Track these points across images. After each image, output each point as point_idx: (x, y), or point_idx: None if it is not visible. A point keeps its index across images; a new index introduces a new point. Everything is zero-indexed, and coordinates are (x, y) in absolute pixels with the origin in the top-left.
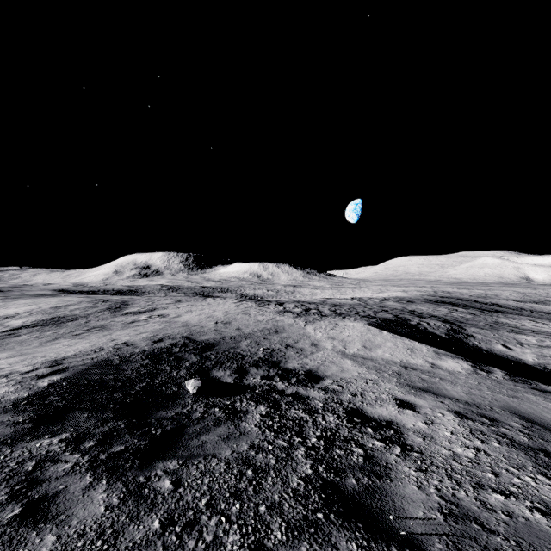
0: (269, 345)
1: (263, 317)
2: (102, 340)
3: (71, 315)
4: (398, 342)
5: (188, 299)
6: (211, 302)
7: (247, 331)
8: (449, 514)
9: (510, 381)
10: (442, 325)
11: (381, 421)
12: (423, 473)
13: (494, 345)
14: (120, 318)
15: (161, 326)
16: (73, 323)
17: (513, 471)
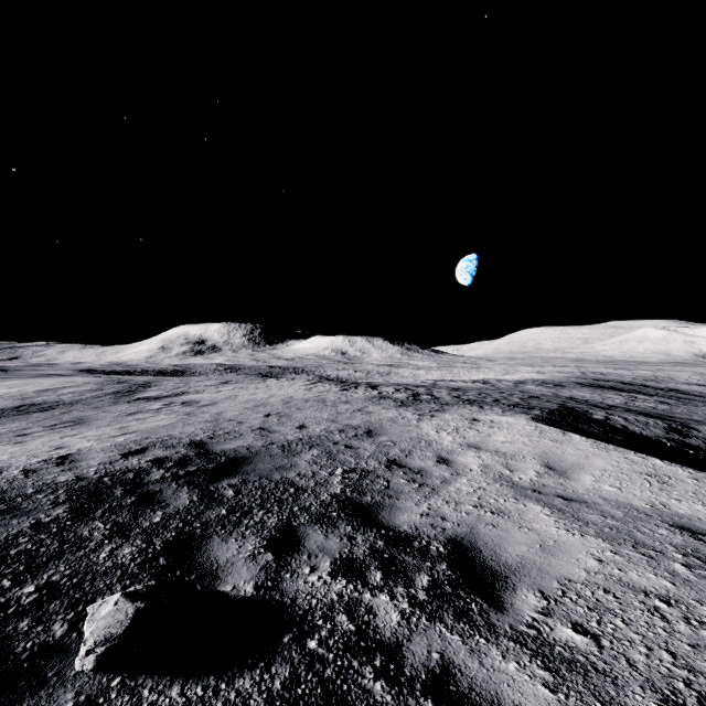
0: (356, 462)
1: (347, 406)
2: (40, 448)
3: (51, 402)
4: (614, 457)
5: (241, 379)
6: (271, 384)
7: (316, 432)
8: None
9: None
10: (649, 420)
11: None
12: None
13: None
14: (120, 406)
15: (170, 421)
16: (42, 414)
17: None
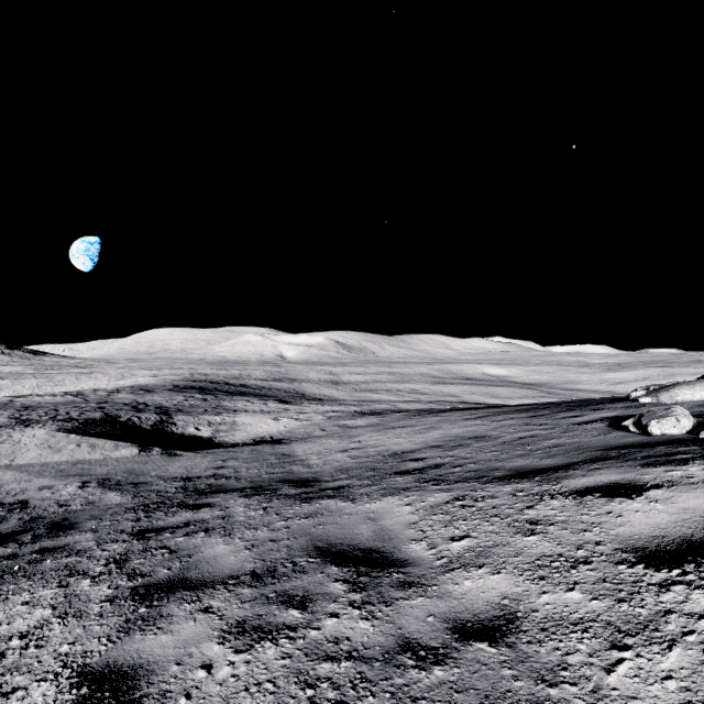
0: None
1: None
2: None
3: None
4: (83, 443)
5: None
6: None
7: None
8: (29, 521)
9: (160, 455)
10: (153, 417)
11: (16, 502)
12: (28, 514)
13: (189, 429)
14: None
15: None
16: None
17: (87, 496)
